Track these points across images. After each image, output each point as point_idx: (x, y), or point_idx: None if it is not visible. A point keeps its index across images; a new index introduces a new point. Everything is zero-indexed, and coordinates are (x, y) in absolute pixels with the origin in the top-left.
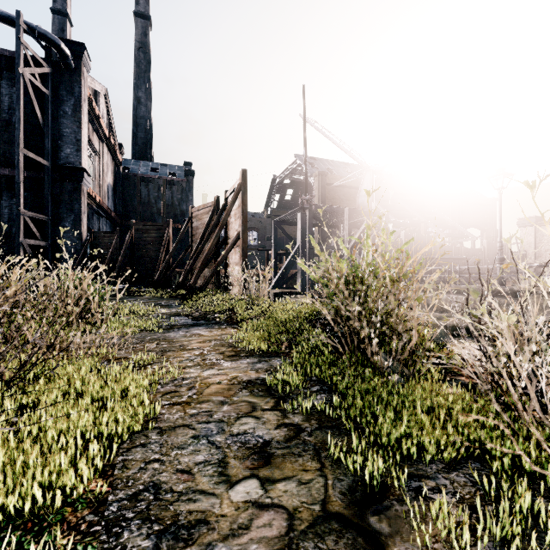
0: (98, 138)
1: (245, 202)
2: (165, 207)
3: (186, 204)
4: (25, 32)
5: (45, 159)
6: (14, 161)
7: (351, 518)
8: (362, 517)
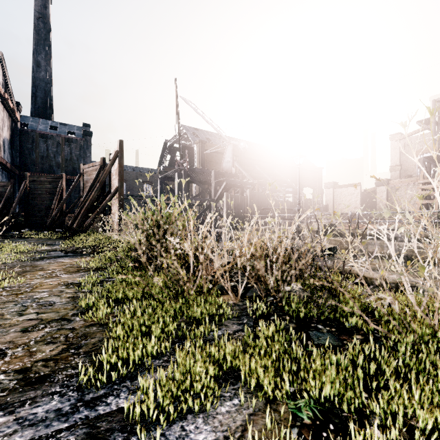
0: None
1: (121, 165)
2: (64, 161)
3: (84, 160)
4: None
5: None
6: None
7: (69, 318)
8: (74, 318)
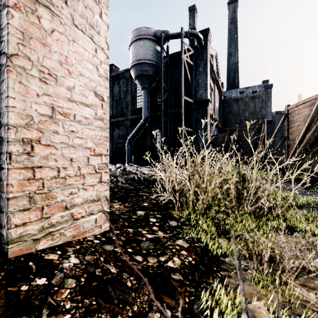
0: (212, 82)
1: None
2: (249, 115)
3: (265, 110)
4: (183, 37)
5: (191, 99)
6: (178, 104)
7: None
8: None
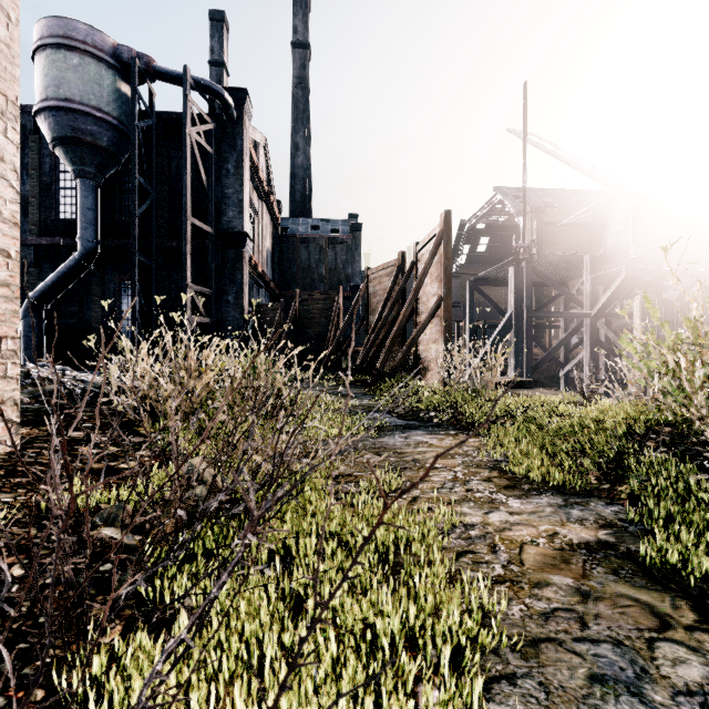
0: (257, 197)
1: (448, 255)
2: (327, 272)
3: (351, 267)
4: (191, 88)
5: (209, 226)
6: (180, 231)
7: None
8: None
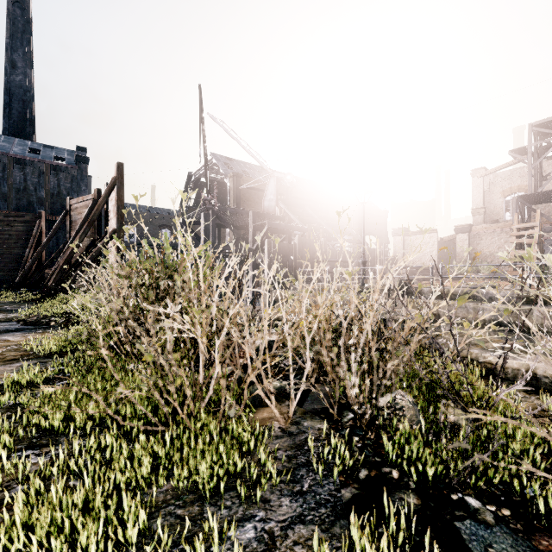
0: None
1: (121, 197)
2: (49, 196)
3: (77, 195)
4: None
5: None
6: None
7: None
8: None
